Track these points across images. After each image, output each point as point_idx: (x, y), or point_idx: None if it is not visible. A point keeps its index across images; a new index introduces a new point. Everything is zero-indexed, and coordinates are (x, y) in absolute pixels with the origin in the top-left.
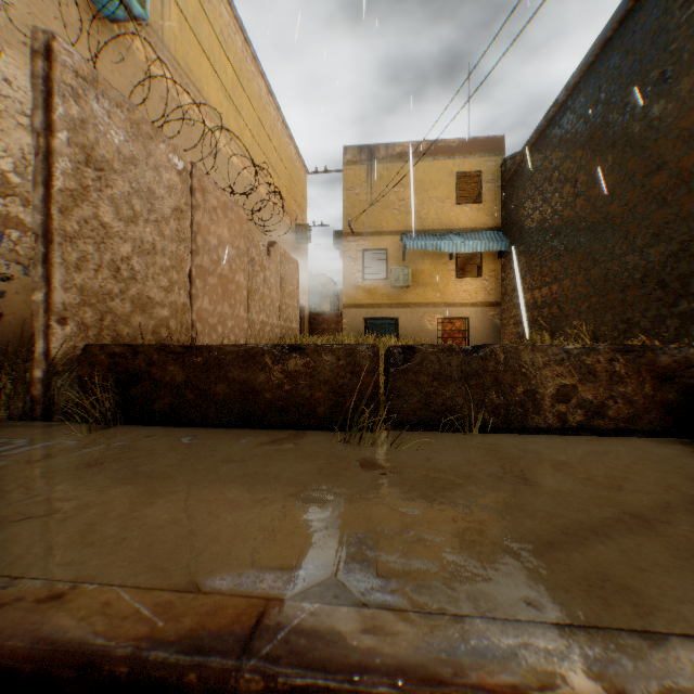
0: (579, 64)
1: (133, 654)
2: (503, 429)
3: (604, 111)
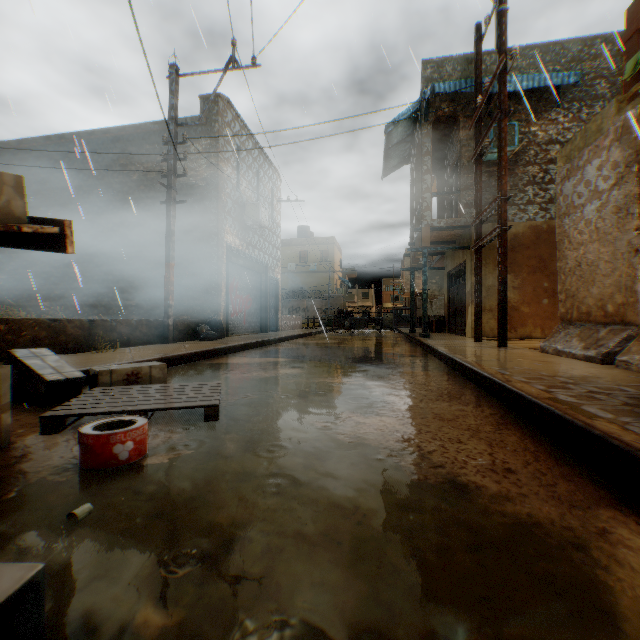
0: (55, 135)
1: (164, 357)
2: (125, 347)
3: (75, 179)
